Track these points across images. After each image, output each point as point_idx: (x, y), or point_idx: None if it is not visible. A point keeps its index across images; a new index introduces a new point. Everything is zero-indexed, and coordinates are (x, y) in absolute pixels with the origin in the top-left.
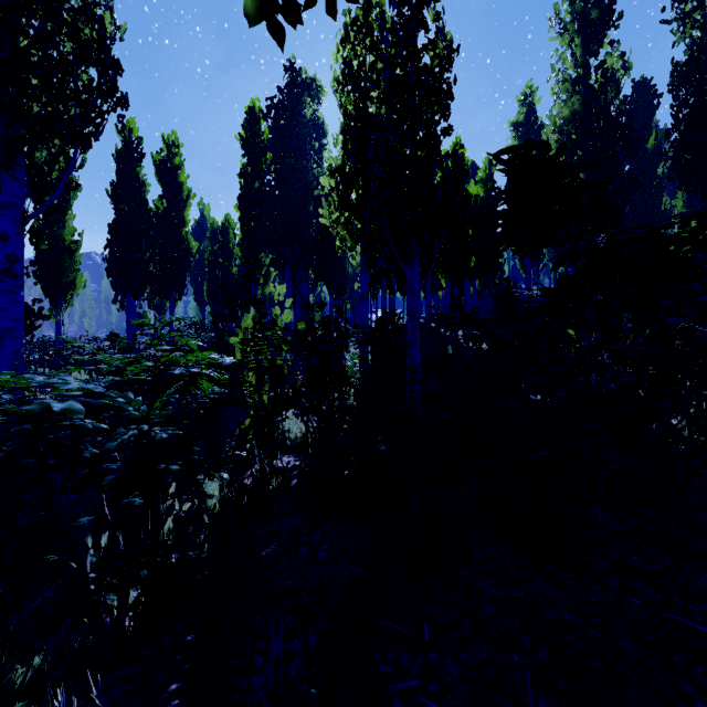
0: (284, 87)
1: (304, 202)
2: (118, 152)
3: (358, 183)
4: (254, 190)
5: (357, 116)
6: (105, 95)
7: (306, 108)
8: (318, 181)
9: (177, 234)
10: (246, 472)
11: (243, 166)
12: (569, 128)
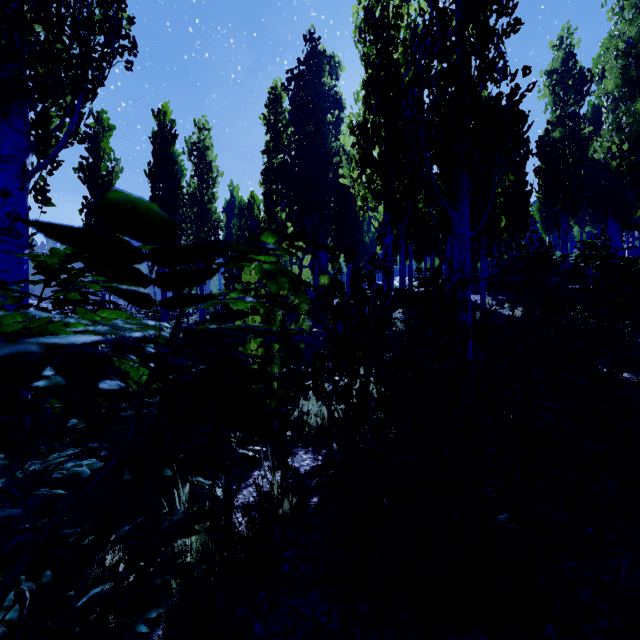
0: (304, 59)
1: (323, 169)
2: (154, 135)
3: (381, 138)
4: (276, 165)
5: (380, 65)
6: (107, 32)
7: (325, 76)
8: (336, 154)
9: (206, 209)
10: (252, 473)
11: (266, 143)
12: (637, 51)
